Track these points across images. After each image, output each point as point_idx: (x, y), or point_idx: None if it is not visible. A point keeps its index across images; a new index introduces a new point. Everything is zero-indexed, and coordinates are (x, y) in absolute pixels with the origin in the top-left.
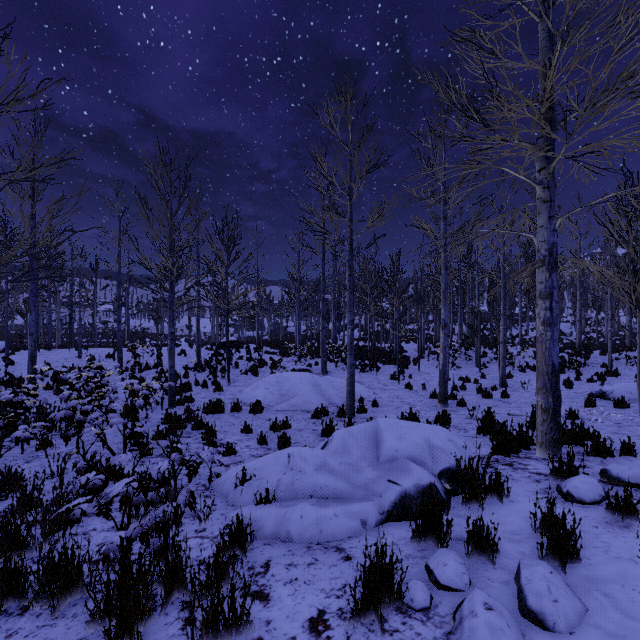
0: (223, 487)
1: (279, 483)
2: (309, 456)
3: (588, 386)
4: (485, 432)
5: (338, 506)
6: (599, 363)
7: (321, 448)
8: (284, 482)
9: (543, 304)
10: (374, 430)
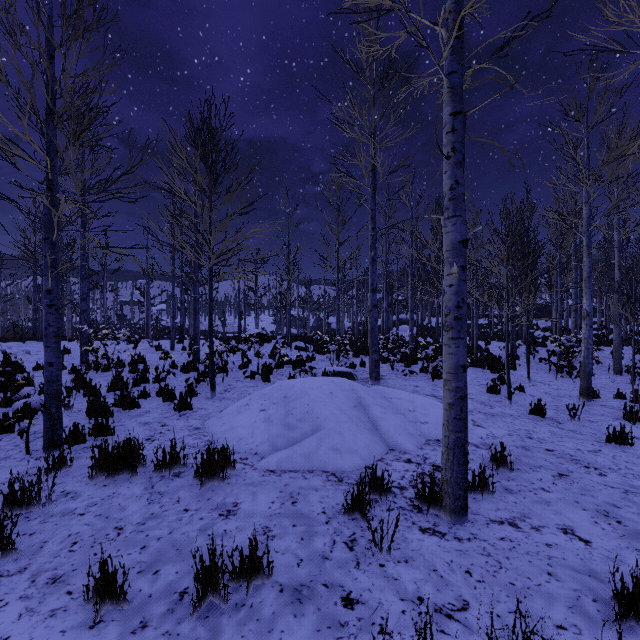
0: None
1: None
2: None
3: None
4: None
5: None
6: None
7: None
8: None
9: None
10: None
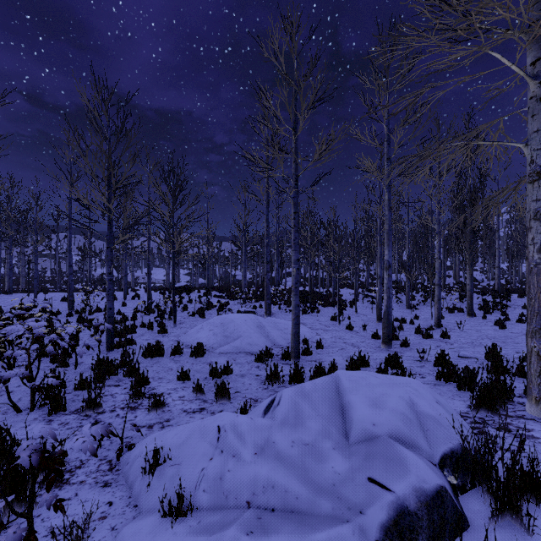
0: (131, 469)
1: (202, 476)
2: (247, 430)
3: (519, 326)
4: (447, 378)
5: (293, 536)
6: (519, 305)
7: (265, 409)
8: (209, 474)
9: (540, 226)
10: (335, 388)
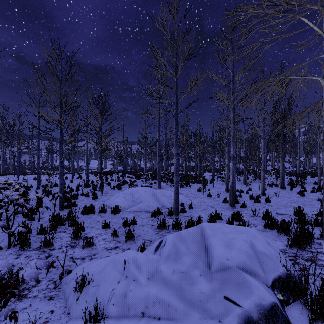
0: (67, 287)
1: (112, 294)
2: (143, 263)
3: (313, 195)
4: (270, 227)
5: None
6: (312, 182)
7: (155, 248)
8: (117, 293)
9: None
10: (201, 234)
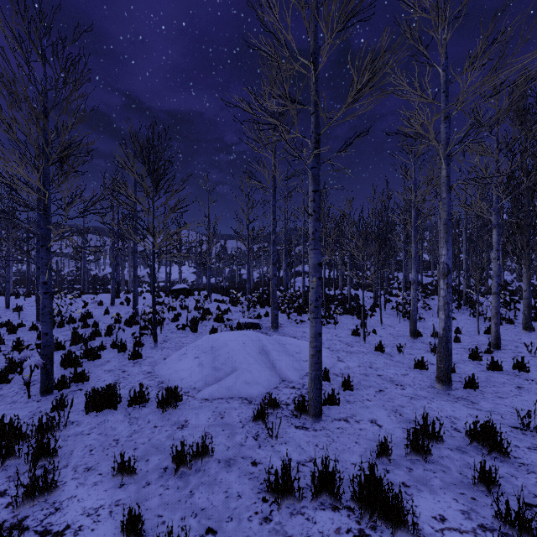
0: None
1: None
2: None
3: None
4: None
5: None
6: None
7: None
8: None
9: None
10: None
